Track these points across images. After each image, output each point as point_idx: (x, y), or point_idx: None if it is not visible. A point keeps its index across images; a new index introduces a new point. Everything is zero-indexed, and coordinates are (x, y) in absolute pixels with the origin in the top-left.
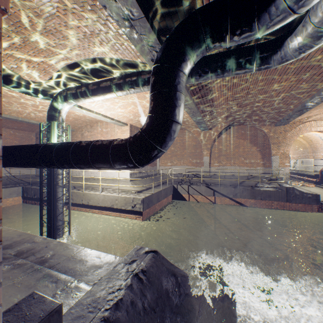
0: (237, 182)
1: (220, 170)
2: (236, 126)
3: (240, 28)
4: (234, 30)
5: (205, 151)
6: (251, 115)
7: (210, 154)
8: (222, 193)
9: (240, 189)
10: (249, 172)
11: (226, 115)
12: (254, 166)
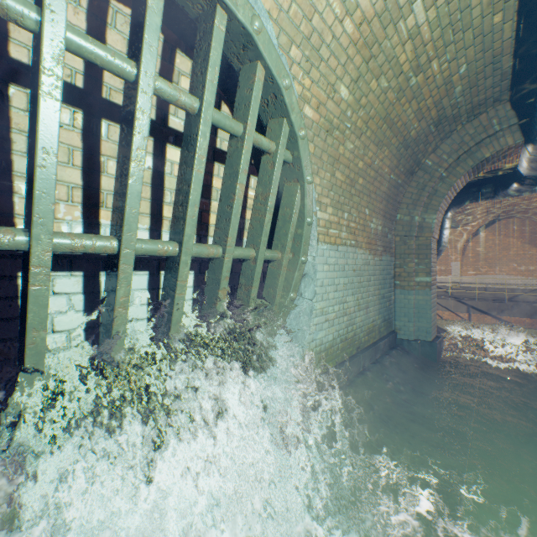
0: (504, 297)
1: (477, 281)
2: (504, 220)
3: (486, 197)
4: (483, 198)
5: (454, 255)
6: (523, 209)
7: (462, 258)
8: (480, 309)
9: (508, 305)
10: (525, 283)
11: (485, 212)
12: (533, 275)
